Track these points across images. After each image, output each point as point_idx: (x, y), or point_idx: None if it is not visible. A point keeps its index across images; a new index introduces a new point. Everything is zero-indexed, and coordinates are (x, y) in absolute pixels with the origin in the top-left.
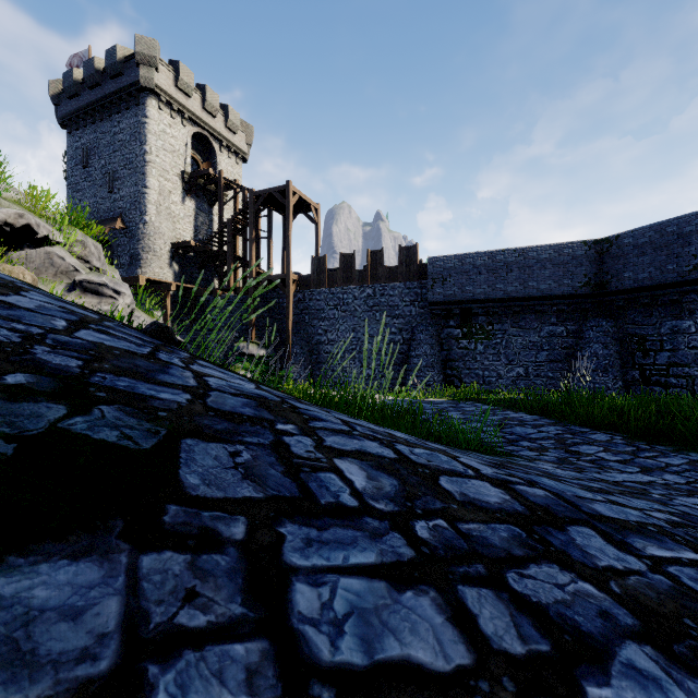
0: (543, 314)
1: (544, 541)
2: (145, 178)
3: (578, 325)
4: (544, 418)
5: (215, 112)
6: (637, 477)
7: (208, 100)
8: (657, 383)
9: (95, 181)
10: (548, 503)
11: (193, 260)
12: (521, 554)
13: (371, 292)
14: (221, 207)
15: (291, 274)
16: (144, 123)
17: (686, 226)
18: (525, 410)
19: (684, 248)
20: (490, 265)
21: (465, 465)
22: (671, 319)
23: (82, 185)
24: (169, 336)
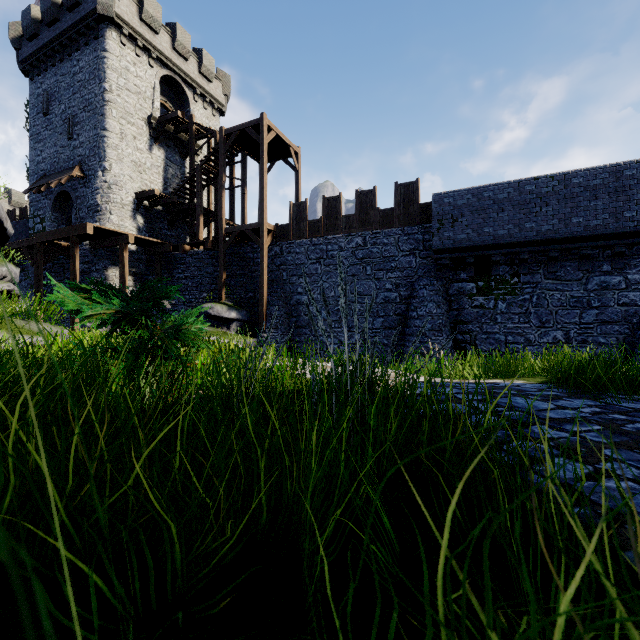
0: (591, 260)
1: None
2: (104, 119)
3: None
4: None
5: (187, 55)
6: None
7: (179, 40)
8: None
9: (55, 129)
10: None
11: (162, 214)
12: None
13: (360, 241)
14: (192, 156)
15: (266, 222)
16: (103, 58)
17: None
18: None
19: None
20: (517, 198)
21: None
22: None
23: (43, 135)
24: None
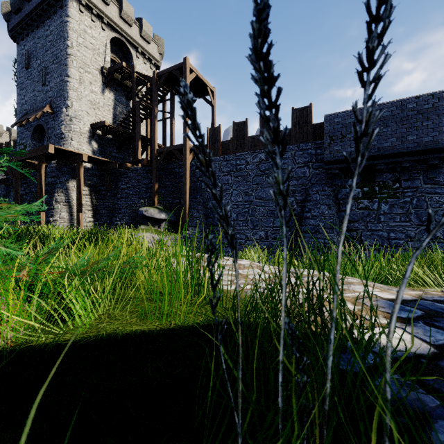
0: None
1: None
2: (67, 68)
3: None
4: None
5: (131, 22)
6: None
7: (124, 10)
8: None
9: (34, 78)
10: None
11: (112, 141)
12: None
13: (263, 157)
14: (134, 96)
15: (188, 143)
16: (66, 22)
17: None
18: None
19: None
20: (399, 115)
21: None
22: None
23: (25, 84)
24: None
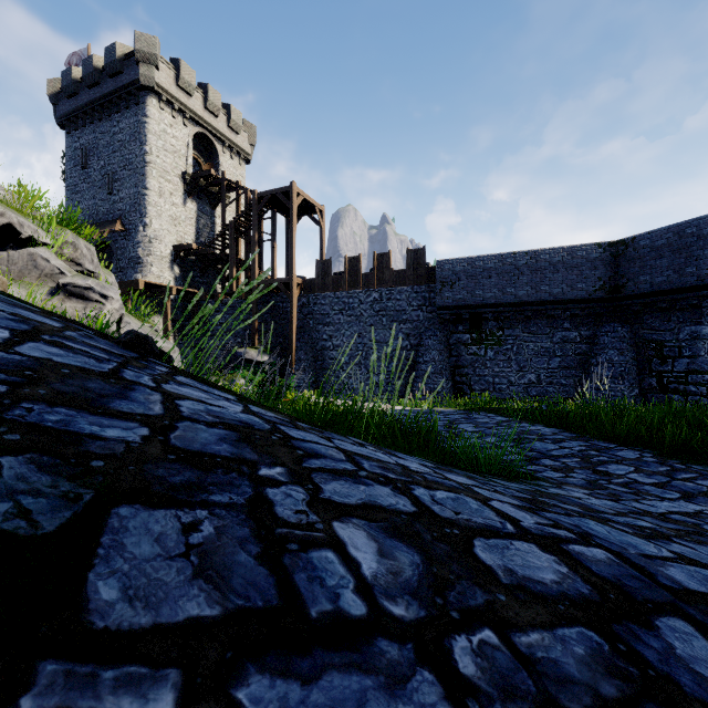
0: (556, 319)
1: (636, 656)
2: (145, 179)
3: (592, 330)
4: (564, 431)
5: (217, 112)
6: (680, 505)
7: (210, 100)
8: (675, 391)
9: (94, 182)
10: (616, 574)
11: (195, 263)
12: (614, 693)
13: (377, 297)
14: (224, 209)
15: (295, 277)
16: (144, 123)
17: (706, 227)
18: (542, 422)
19: (704, 250)
20: (500, 268)
21: (500, 513)
22: (690, 324)
23: (81, 187)
24: (148, 347)
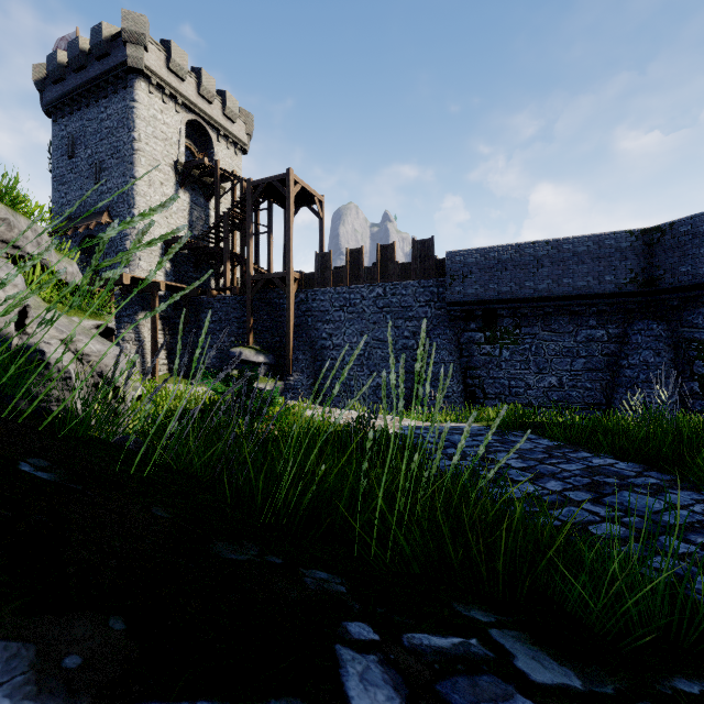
0: (580, 316)
1: None
2: (133, 167)
3: (622, 328)
4: (649, 468)
5: (211, 98)
6: None
7: (204, 85)
8: None
9: (81, 172)
10: None
11: (187, 257)
12: None
13: (381, 292)
14: (218, 200)
15: (292, 272)
16: (132, 108)
17: None
18: (605, 450)
19: None
20: (517, 260)
21: None
22: None
23: (68, 178)
24: None
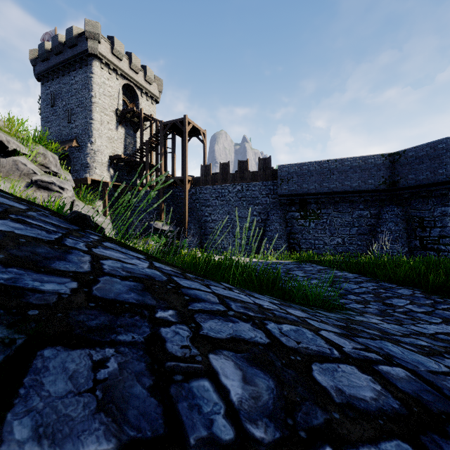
0: (354, 203)
1: None
2: (91, 113)
3: (378, 210)
4: (362, 276)
5: (138, 70)
6: (443, 327)
7: (133, 63)
8: (431, 249)
9: (59, 115)
10: (415, 390)
11: (123, 167)
12: None
13: (240, 188)
14: (142, 133)
15: (187, 176)
16: (91, 77)
17: None
18: (347, 270)
19: None
20: (319, 170)
21: (327, 341)
22: (441, 206)
23: (50, 118)
24: (86, 222)
